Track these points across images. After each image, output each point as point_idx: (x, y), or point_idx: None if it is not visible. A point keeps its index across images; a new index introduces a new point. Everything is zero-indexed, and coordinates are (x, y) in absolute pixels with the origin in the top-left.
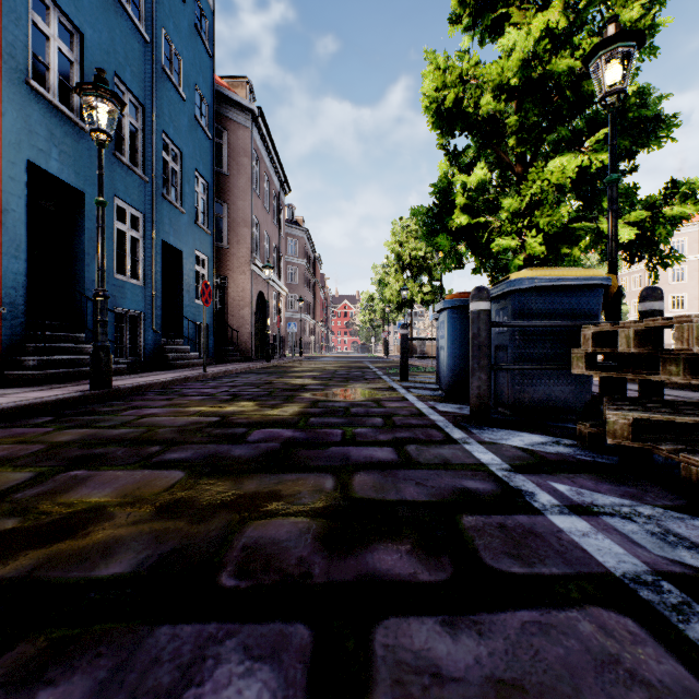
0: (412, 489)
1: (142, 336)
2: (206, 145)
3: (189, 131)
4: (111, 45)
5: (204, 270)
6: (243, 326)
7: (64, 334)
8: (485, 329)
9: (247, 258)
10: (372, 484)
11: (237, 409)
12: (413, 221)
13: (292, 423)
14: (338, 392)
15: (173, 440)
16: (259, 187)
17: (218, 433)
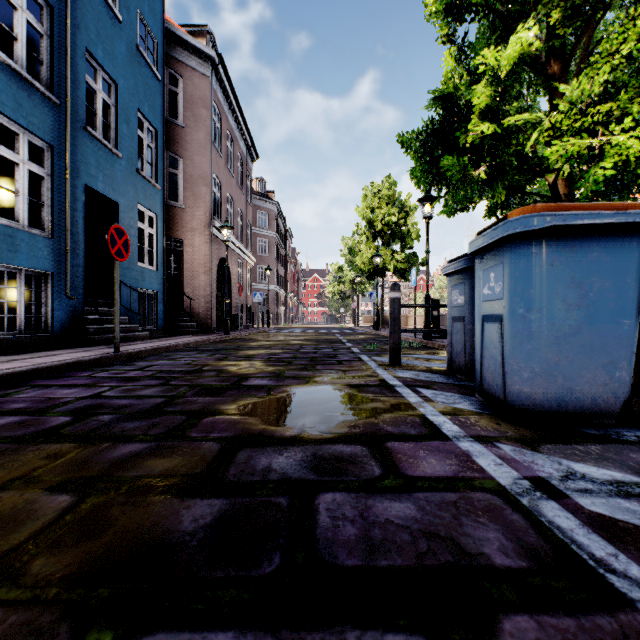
0: None
1: (50, 304)
2: (154, 86)
3: (128, 62)
4: None
5: (152, 229)
6: (201, 294)
7: None
8: None
9: (206, 219)
10: None
11: None
12: (385, 185)
13: None
14: (293, 399)
15: None
16: (221, 145)
17: None
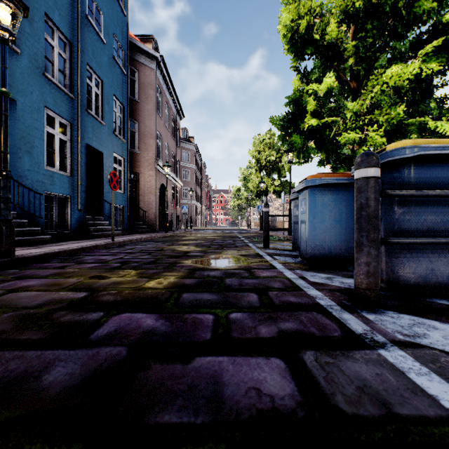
0: None
1: (69, 214)
2: (122, 79)
3: (108, 67)
4: None
5: (121, 167)
6: (149, 207)
7: None
8: (375, 198)
9: (152, 160)
10: None
11: (115, 279)
12: (267, 136)
13: (160, 301)
14: (214, 259)
15: None
16: (161, 111)
17: (66, 320)
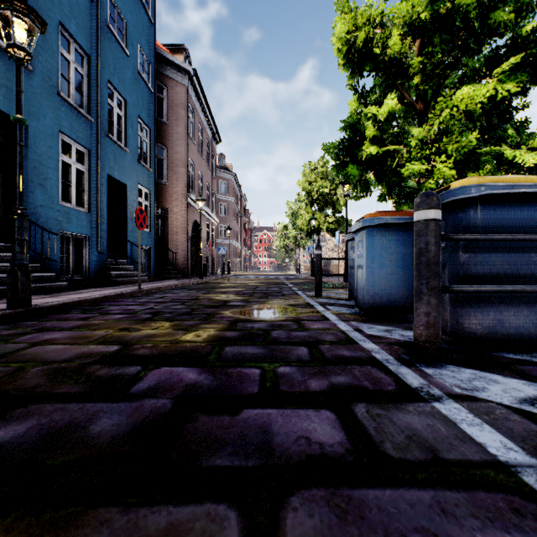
0: None
1: (87, 257)
2: (149, 97)
3: (133, 83)
4: None
5: (147, 202)
6: (180, 249)
7: (6, 254)
8: (435, 243)
9: (184, 193)
10: None
11: (148, 332)
12: (320, 164)
13: (201, 355)
14: (257, 309)
15: (28, 392)
16: (194, 135)
17: (102, 374)
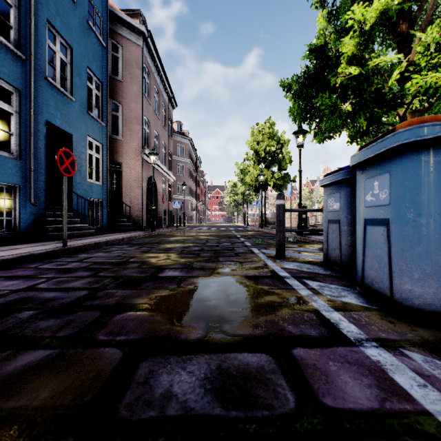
0: None
1: (18, 209)
2: (100, 51)
3: (80, 32)
4: None
5: (98, 155)
6: (135, 202)
7: None
8: None
9: (138, 148)
10: None
11: None
12: (267, 125)
13: None
14: (199, 292)
15: None
16: (150, 95)
17: None
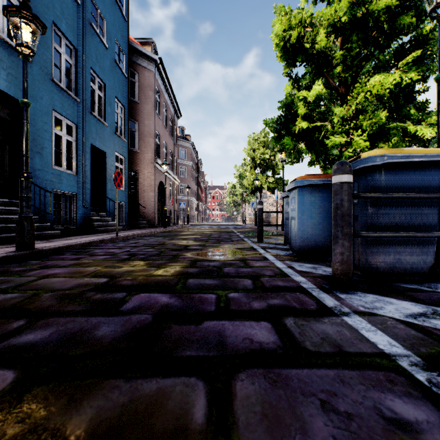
0: (323, 425)
1: (75, 210)
2: (123, 81)
3: (110, 70)
4: (50, 2)
5: (122, 166)
6: (148, 204)
7: (12, 208)
8: (348, 199)
9: (151, 158)
10: (261, 407)
11: (128, 268)
12: (262, 135)
13: (170, 285)
14: (212, 252)
15: (45, 310)
16: (160, 111)
17: (98, 298)
